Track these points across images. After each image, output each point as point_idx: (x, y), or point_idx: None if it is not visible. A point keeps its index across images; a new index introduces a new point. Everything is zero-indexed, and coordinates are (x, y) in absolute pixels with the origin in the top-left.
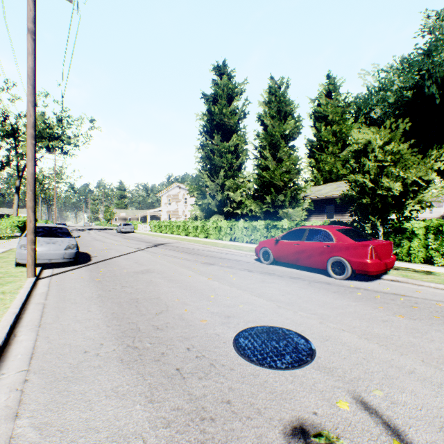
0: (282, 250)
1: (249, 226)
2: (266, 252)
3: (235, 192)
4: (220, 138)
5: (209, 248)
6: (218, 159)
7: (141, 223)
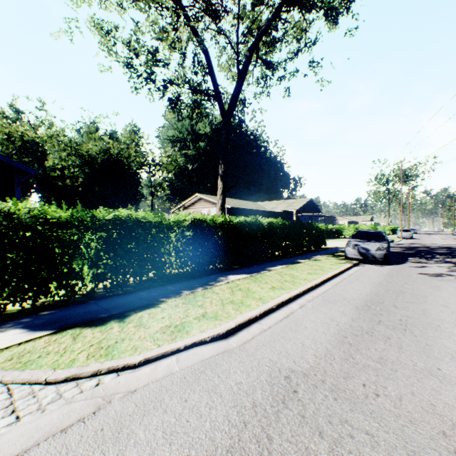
0: None
1: None
2: None
3: None
4: None
5: None
6: None
7: None
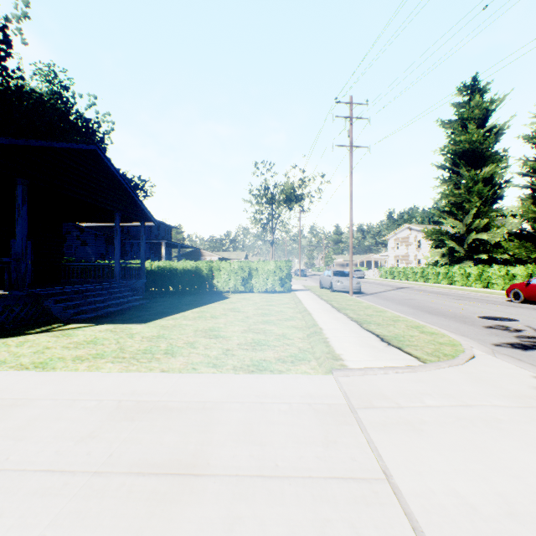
0: (531, 291)
1: (505, 272)
2: (515, 293)
3: (490, 232)
4: (467, 169)
5: (455, 292)
6: (465, 195)
7: (366, 269)
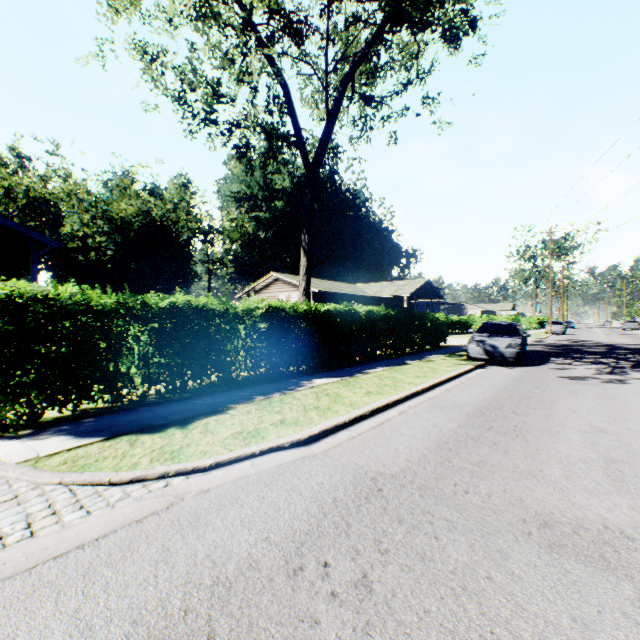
0: None
1: None
2: None
3: None
4: None
5: None
6: None
7: None
